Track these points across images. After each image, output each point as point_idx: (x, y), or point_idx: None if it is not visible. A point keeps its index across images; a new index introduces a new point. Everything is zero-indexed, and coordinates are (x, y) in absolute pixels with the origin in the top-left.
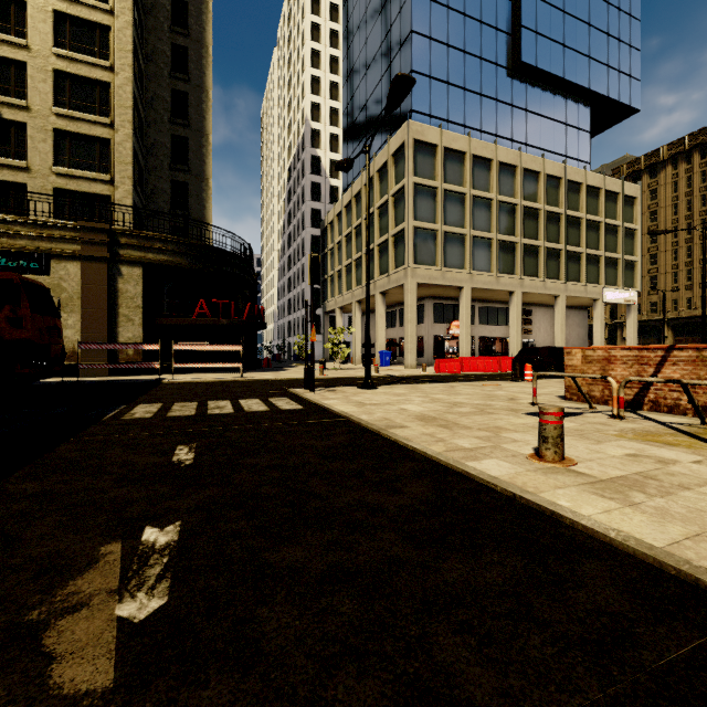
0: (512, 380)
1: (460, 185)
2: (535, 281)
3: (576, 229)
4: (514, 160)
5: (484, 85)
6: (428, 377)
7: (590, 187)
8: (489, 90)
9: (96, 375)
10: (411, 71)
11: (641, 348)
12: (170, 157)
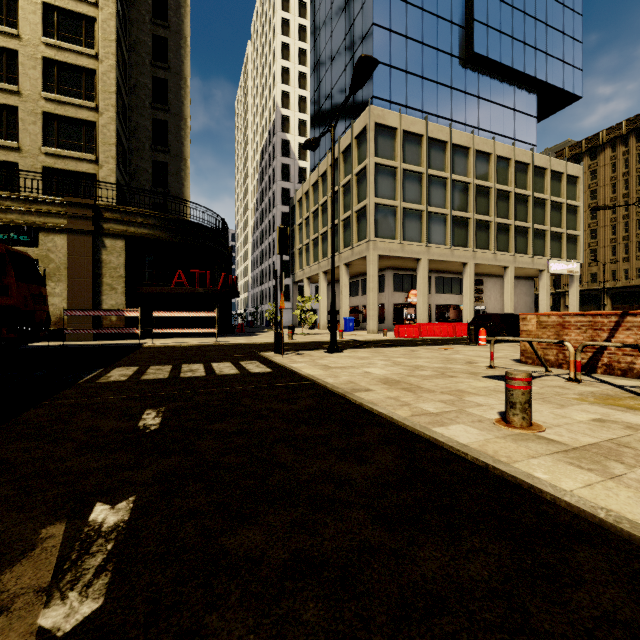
0: (467, 344)
1: (417, 165)
2: (486, 253)
3: (523, 205)
4: (467, 142)
5: (439, 74)
6: (388, 341)
7: (536, 167)
8: (444, 78)
9: (82, 339)
10: None
11: (595, 314)
12: (151, 139)
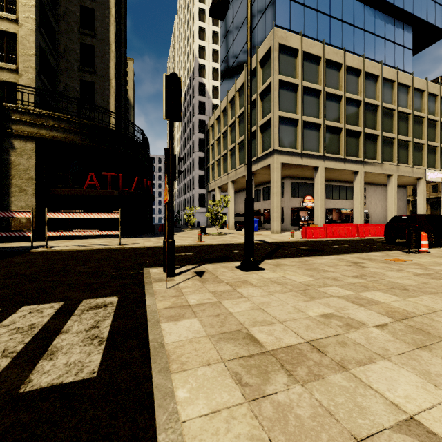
0: (408, 251)
1: (315, 83)
2: (374, 163)
3: (405, 122)
4: (358, 65)
5: (332, 8)
6: (300, 243)
7: (415, 89)
8: (336, 12)
9: None
10: None
11: None
12: (79, 61)
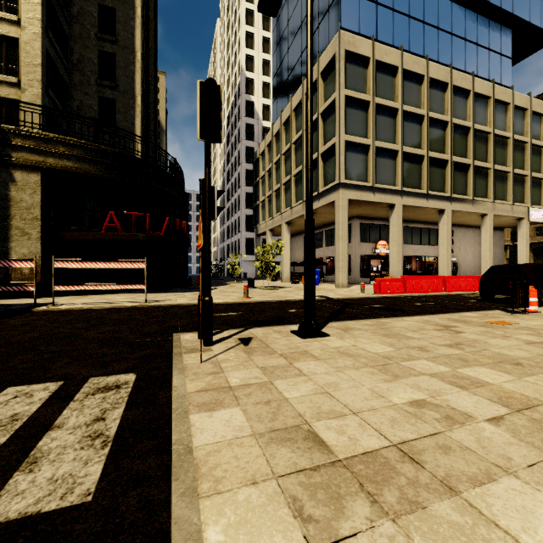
0: (513, 311)
1: (391, 100)
2: (464, 199)
3: (502, 148)
4: (444, 77)
5: (412, 7)
6: (373, 300)
7: (516, 108)
8: (417, 12)
9: None
10: None
11: None
12: (97, 73)
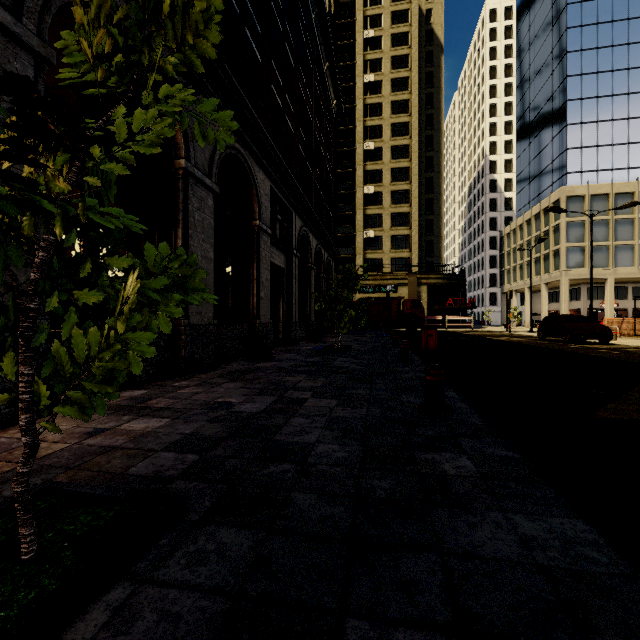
0: None
1: (604, 214)
2: None
3: None
4: None
5: (631, 136)
6: None
7: None
8: (637, 137)
9: None
10: (566, 149)
11: (618, 319)
12: (425, 230)
